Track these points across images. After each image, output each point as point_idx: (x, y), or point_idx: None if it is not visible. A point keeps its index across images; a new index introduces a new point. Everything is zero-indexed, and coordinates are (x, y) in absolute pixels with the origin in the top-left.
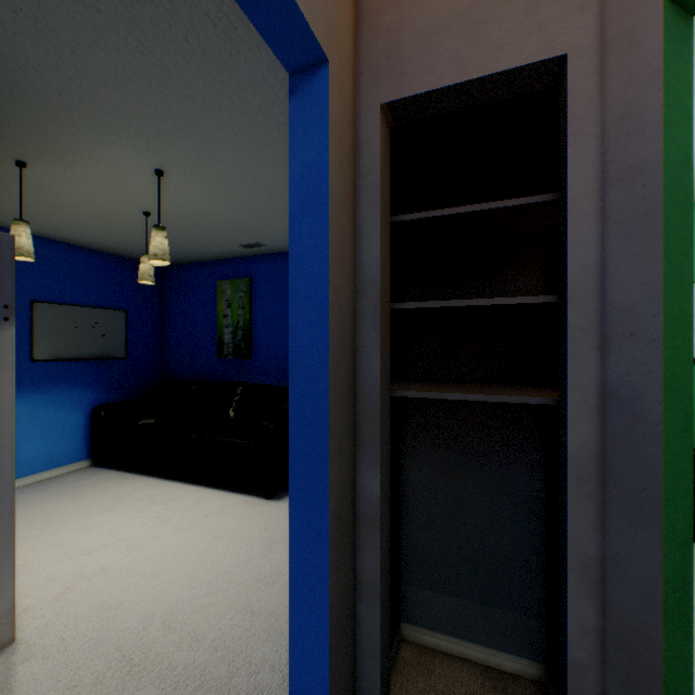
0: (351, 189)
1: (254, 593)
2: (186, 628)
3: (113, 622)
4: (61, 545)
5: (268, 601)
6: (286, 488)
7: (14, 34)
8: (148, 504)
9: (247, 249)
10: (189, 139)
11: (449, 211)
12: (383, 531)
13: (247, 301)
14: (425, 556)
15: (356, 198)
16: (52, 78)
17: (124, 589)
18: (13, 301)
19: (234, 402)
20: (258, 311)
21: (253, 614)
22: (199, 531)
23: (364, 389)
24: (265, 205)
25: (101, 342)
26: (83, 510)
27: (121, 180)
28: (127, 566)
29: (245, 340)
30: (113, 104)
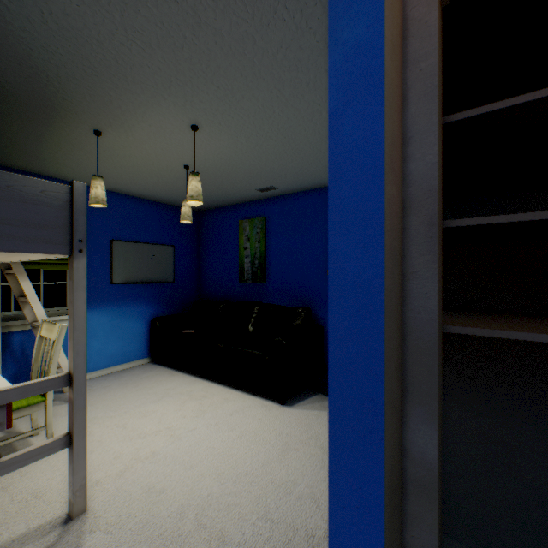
0: (399, 79)
1: (273, 500)
2: (214, 526)
3: (157, 507)
4: (125, 427)
5: (286, 511)
6: (295, 395)
7: (77, 5)
8: (187, 398)
9: (262, 192)
10: (217, 91)
11: (527, 97)
12: (438, 501)
13: (262, 236)
14: (460, 506)
15: (403, 92)
16: (109, 46)
17: (167, 475)
18: (85, 236)
19: (252, 318)
20: (271, 243)
21: (272, 523)
22: (225, 428)
23: (414, 324)
24: (279, 150)
25: (157, 270)
26: (142, 399)
27: (166, 139)
28: (170, 453)
29: (261, 268)
30: (156, 65)
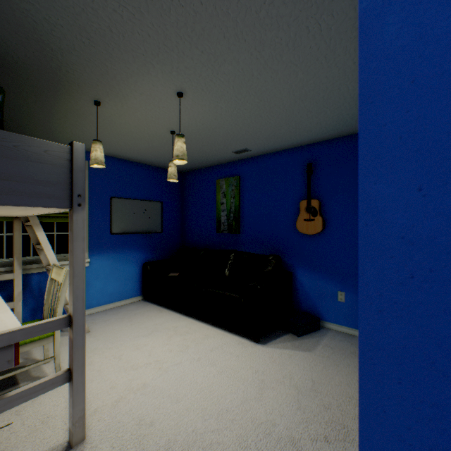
0: None
1: (253, 440)
2: None
3: (146, 441)
4: (121, 358)
5: None
6: (267, 334)
7: None
8: (173, 333)
9: (237, 154)
10: (201, 55)
11: None
12: None
13: (236, 192)
14: None
15: None
16: (103, 14)
17: (155, 408)
18: (84, 192)
19: (228, 264)
20: (245, 199)
21: None
22: (206, 363)
23: None
24: (254, 113)
25: (148, 222)
26: (135, 332)
27: (155, 107)
28: (158, 386)
29: (235, 220)
30: (145, 31)
